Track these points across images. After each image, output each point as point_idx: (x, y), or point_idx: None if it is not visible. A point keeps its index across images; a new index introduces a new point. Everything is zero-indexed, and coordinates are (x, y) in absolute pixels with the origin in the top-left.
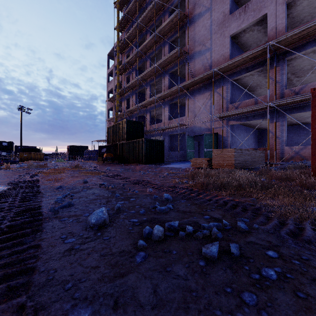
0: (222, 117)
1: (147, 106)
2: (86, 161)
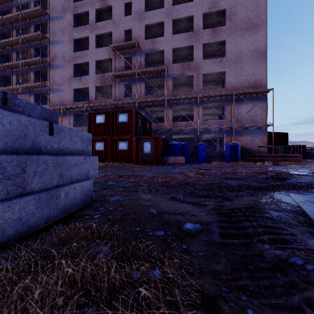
0: None
1: None
2: None
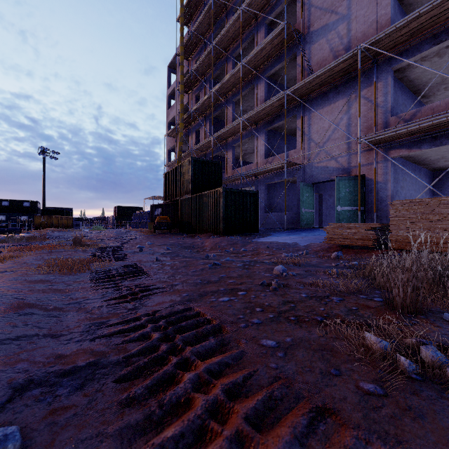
0: (377, 142)
1: (228, 139)
2: (133, 229)
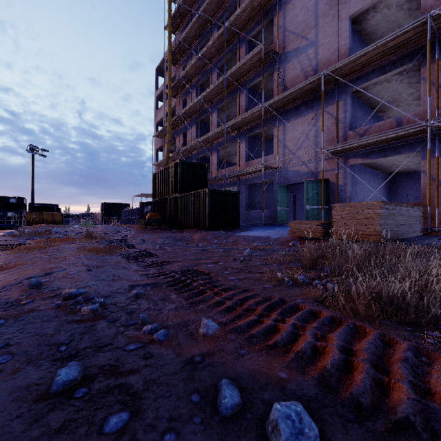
0: (338, 152)
1: (213, 142)
2: (123, 225)
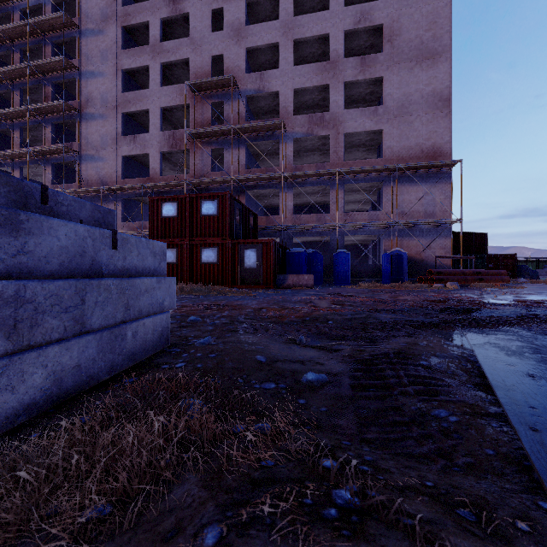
0: None
1: None
2: None
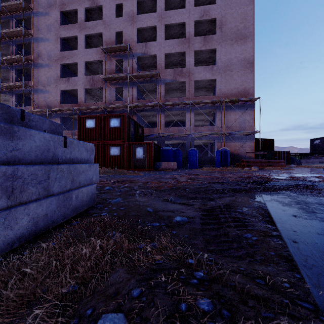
0: None
1: None
2: None
